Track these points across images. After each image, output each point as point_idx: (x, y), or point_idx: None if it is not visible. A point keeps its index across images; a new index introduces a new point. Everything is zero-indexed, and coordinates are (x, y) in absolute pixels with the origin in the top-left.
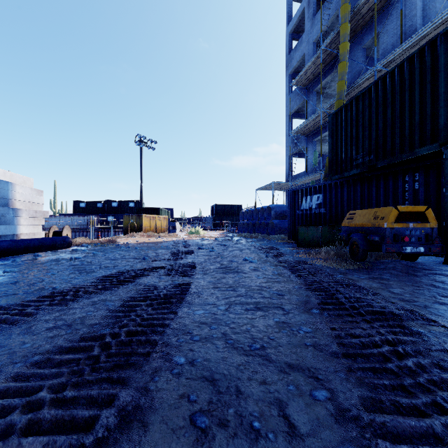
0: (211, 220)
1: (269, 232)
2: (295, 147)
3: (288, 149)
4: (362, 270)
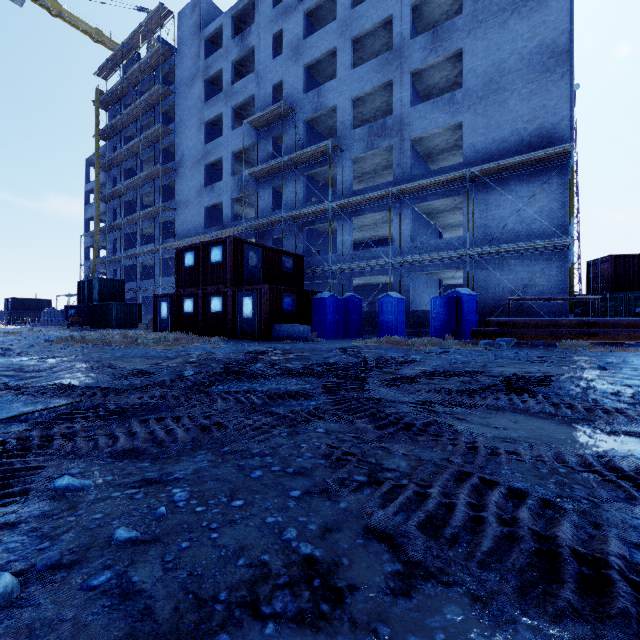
0: (6, 316)
1: (61, 324)
2: (89, 270)
3: (86, 269)
4: (68, 330)
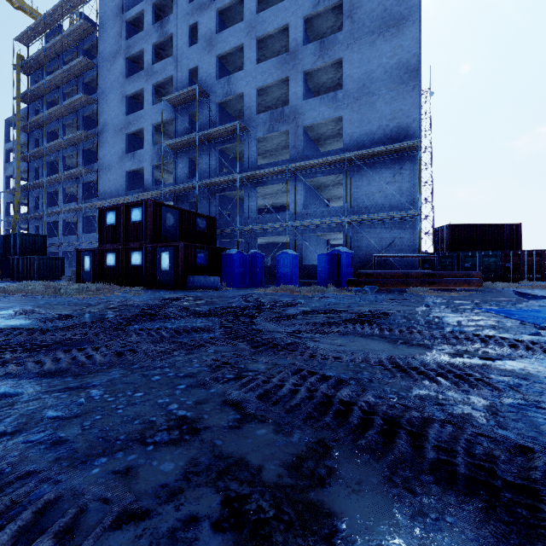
0: None
1: None
2: (10, 225)
3: (6, 224)
4: None
